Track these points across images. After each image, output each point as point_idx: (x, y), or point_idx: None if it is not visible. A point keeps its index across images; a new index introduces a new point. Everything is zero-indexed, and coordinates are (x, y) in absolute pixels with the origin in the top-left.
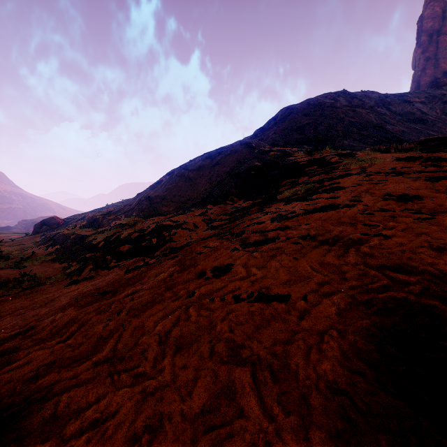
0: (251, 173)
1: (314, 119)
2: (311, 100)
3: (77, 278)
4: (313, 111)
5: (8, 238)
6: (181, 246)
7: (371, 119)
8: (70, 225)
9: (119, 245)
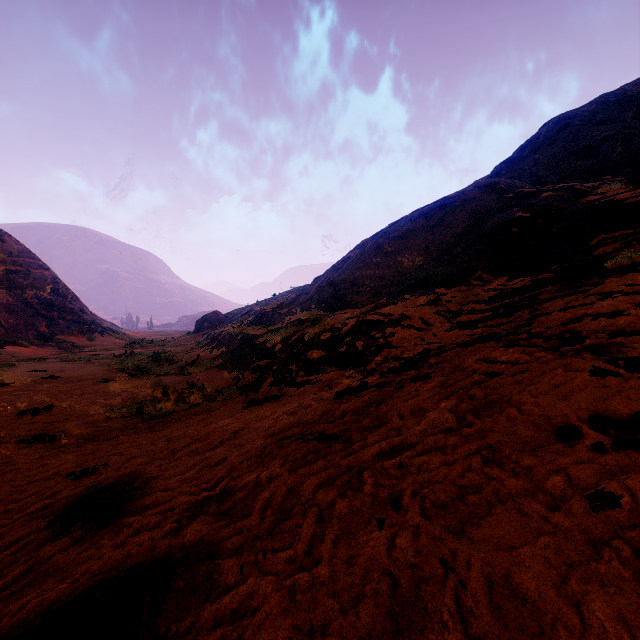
0: (512, 231)
1: (622, 126)
2: (611, 96)
3: (255, 395)
4: (616, 113)
5: (170, 337)
6: (422, 357)
7: None
8: (234, 321)
9: (305, 350)
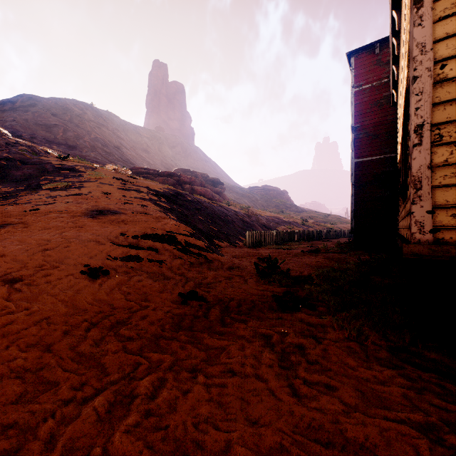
0: (3, 163)
1: (63, 122)
2: (60, 101)
3: None
4: (62, 113)
5: None
6: None
7: (113, 140)
8: None
9: None
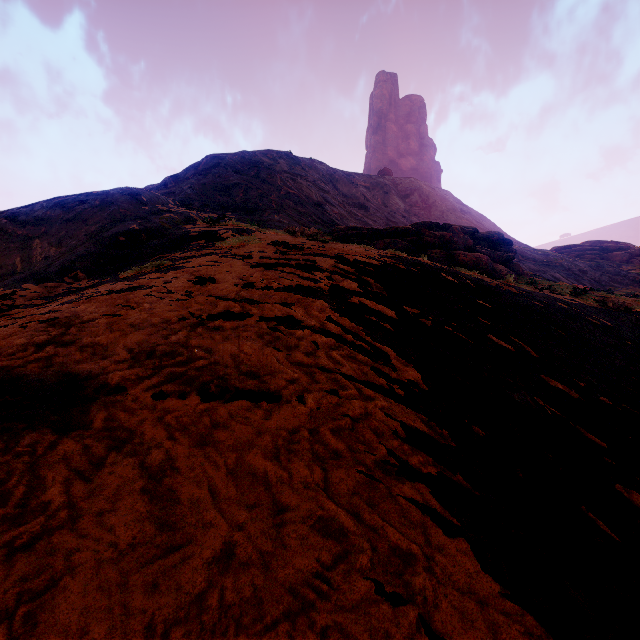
0: (120, 240)
1: (246, 179)
2: (247, 154)
3: None
4: (247, 169)
5: None
6: None
7: (312, 195)
8: None
9: None
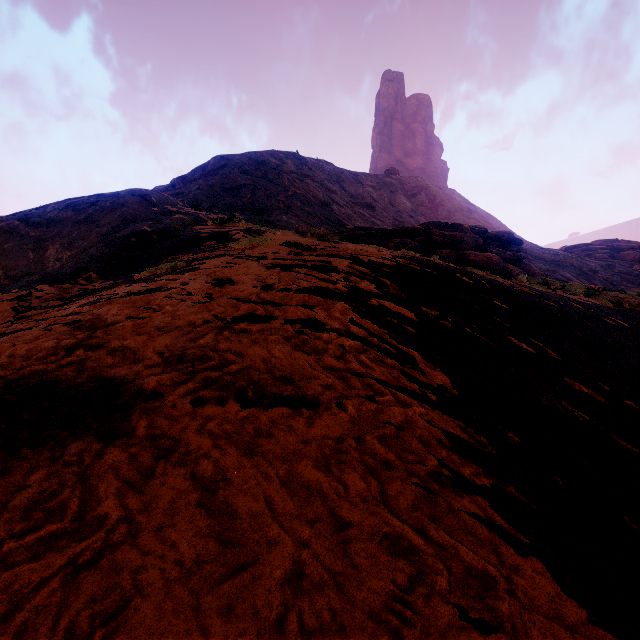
0: (132, 241)
1: (254, 180)
2: (255, 155)
3: None
4: (254, 169)
5: None
6: None
7: (319, 195)
8: None
9: None
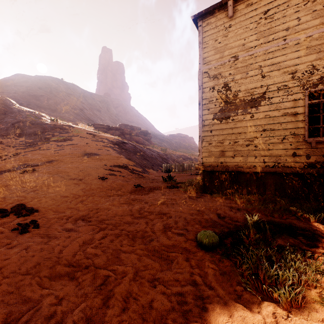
0: (21, 124)
1: (46, 94)
2: (42, 79)
3: None
4: (45, 87)
5: None
6: (19, 153)
7: (78, 105)
8: None
9: None
